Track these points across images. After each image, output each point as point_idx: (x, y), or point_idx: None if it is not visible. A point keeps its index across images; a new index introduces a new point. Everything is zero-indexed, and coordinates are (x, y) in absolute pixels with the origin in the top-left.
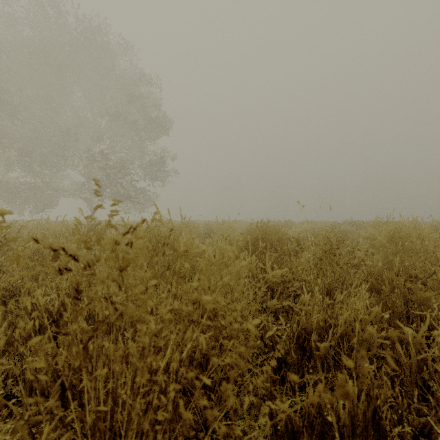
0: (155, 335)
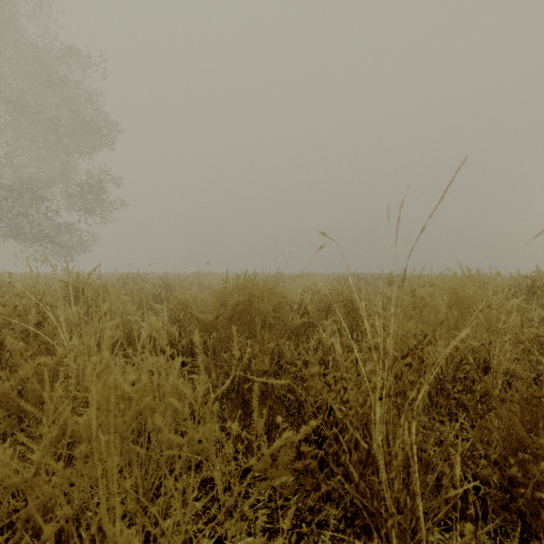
0: None
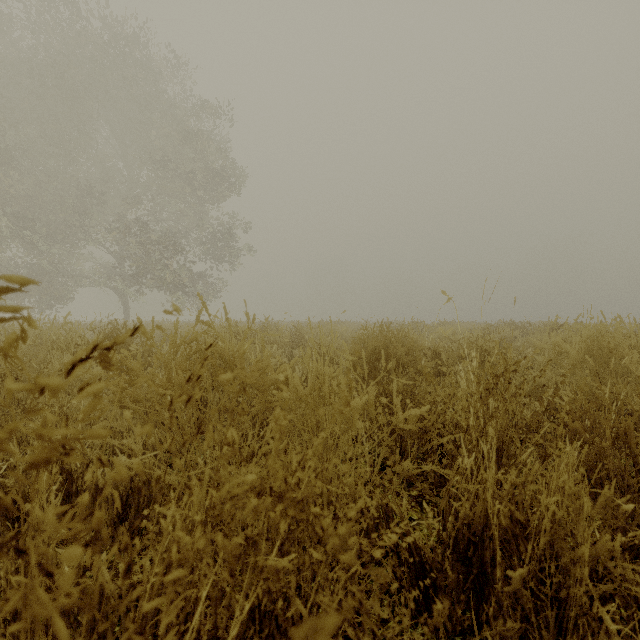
0: (139, 632)
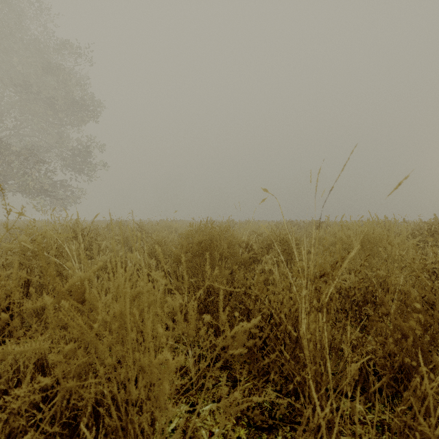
0: None
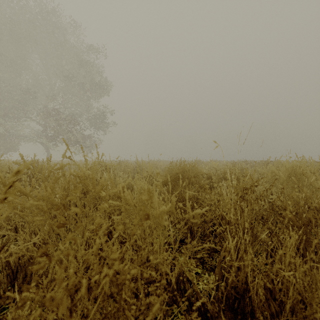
0: None
